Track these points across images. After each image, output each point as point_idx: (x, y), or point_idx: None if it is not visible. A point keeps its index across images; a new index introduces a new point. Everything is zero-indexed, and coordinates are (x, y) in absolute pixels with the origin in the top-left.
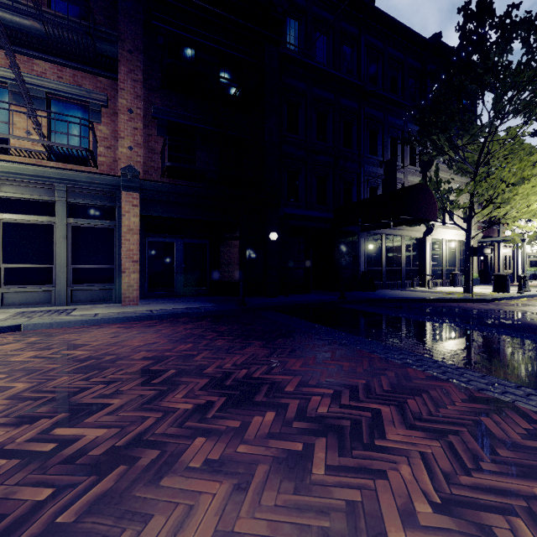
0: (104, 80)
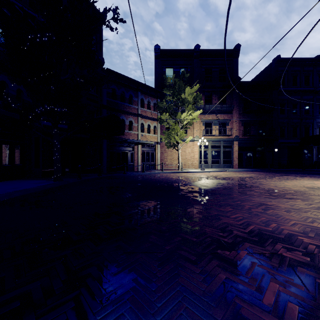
0: (229, 115)
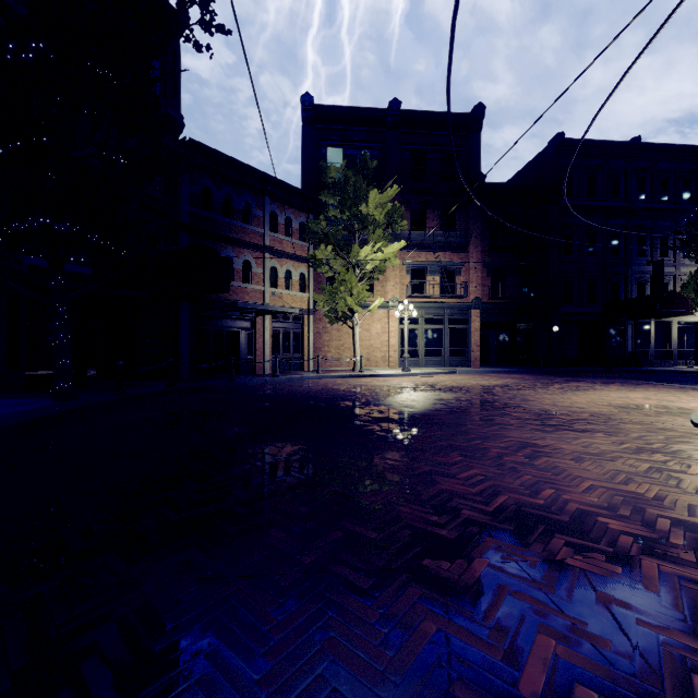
0: (462, 254)
